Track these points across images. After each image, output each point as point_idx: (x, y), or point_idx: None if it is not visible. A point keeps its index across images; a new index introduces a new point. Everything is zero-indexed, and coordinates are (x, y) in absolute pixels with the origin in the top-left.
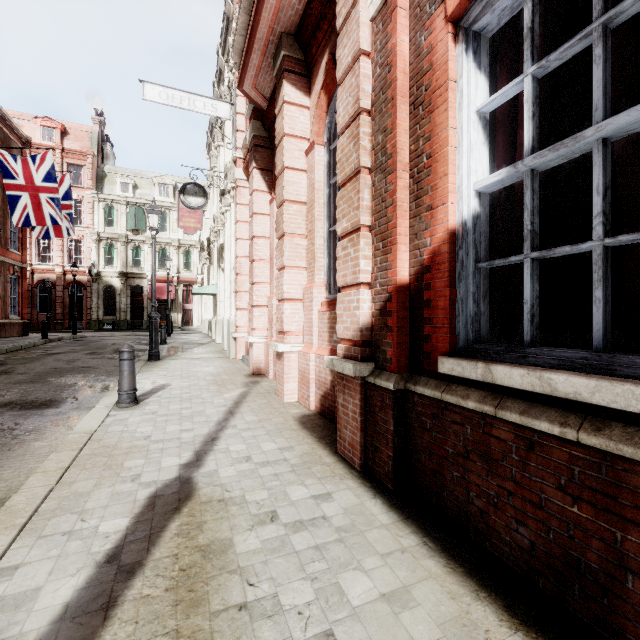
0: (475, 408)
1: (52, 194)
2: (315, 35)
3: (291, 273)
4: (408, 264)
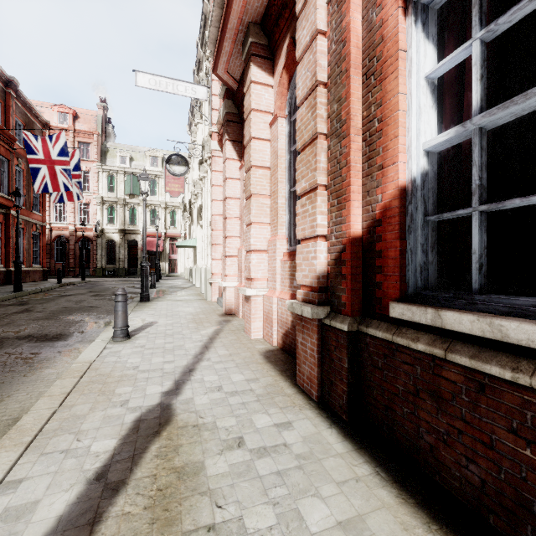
0: (425, 350)
1: (65, 166)
2: (278, 23)
3: (257, 228)
4: (361, 218)
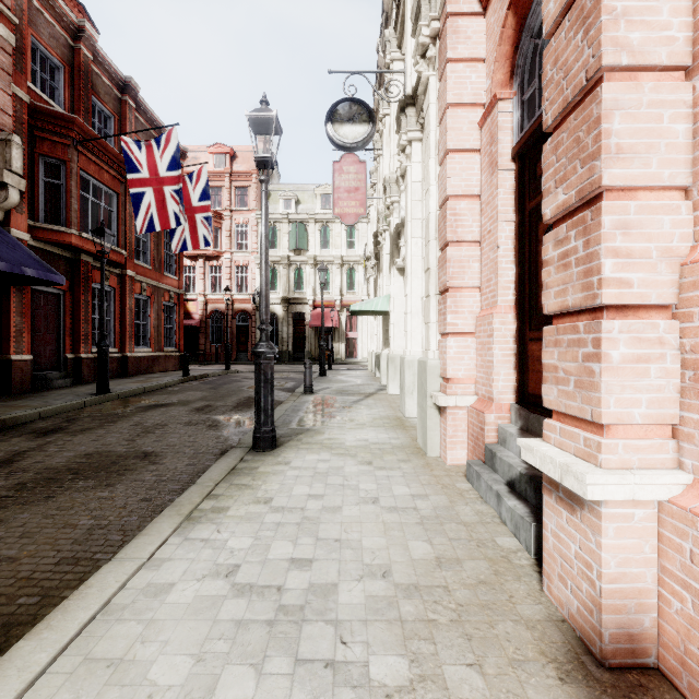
0: None
1: (178, 186)
2: None
3: None
4: None
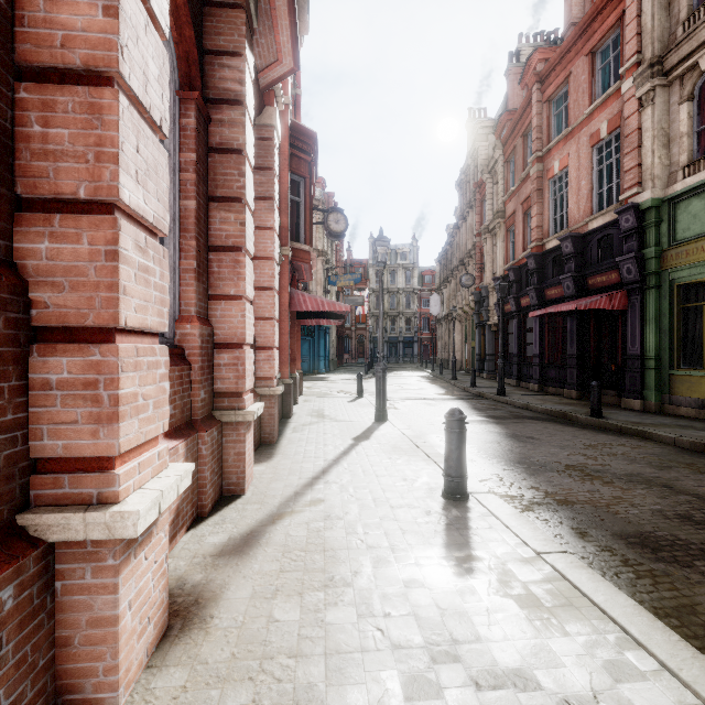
0: None
1: None
2: None
3: None
4: None
